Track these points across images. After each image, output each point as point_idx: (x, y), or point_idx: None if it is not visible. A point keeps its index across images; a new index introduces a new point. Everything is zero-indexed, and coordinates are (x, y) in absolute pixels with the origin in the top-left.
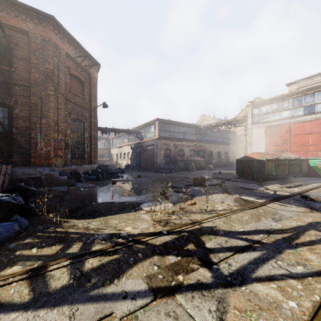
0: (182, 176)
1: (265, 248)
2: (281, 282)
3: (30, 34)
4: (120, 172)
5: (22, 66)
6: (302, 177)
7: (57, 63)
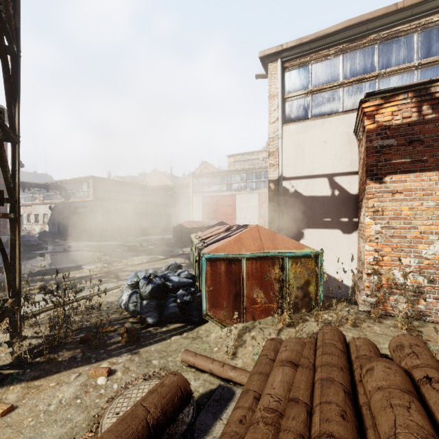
0: (122, 244)
1: None
2: None
3: None
4: (43, 244)
5: None
6: None
7: None
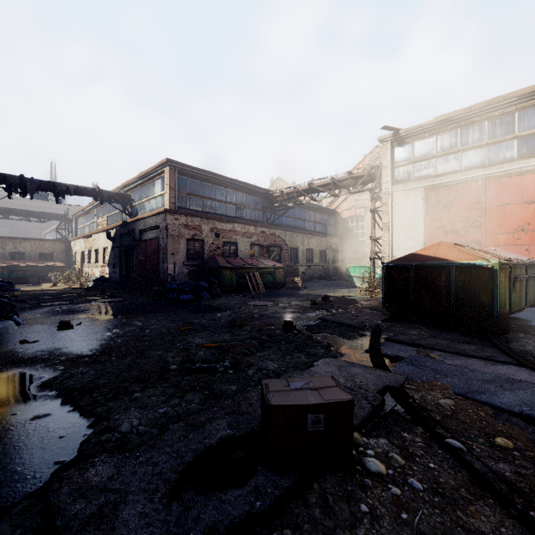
0: (224, 319)
1: None
2: None
3: None
4: None
5: None
6: None
7: None
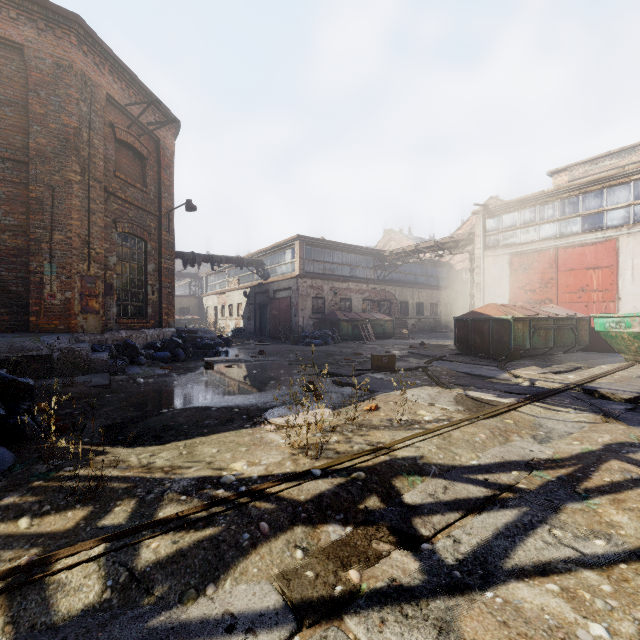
0: (349, 352)
1: (525, 501)
2: (566, 577)
3: (28, 52)
4: (222, 345)
5: (9, 120)
6: (580, 353)
7: (88, 115)
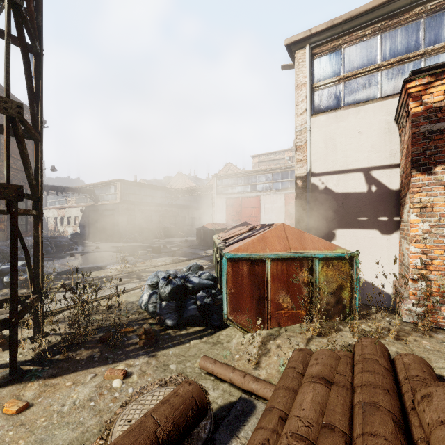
0: (146, 246)
1: None
2: None
3: None
4: (73, 244)
5: None
6: None
7: None
